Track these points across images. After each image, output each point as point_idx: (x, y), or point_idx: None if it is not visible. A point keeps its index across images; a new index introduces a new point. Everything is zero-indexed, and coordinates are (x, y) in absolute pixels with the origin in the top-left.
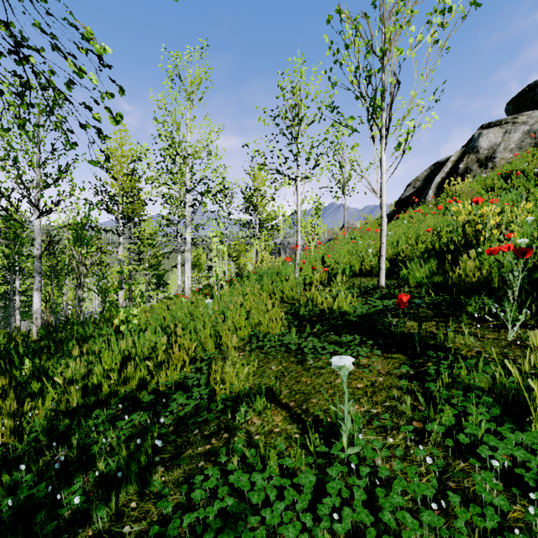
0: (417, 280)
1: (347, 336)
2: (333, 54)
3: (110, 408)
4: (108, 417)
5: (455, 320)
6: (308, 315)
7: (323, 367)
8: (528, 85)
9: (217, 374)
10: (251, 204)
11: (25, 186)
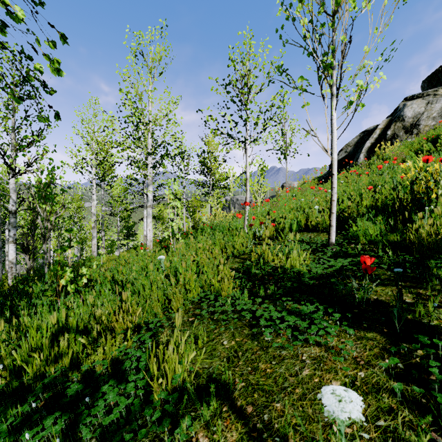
0: (370, 238)
1: (307, 305)
2: (285, 9)
3: (34, 394)
4: (19, 419)
5: (425, 286)
6: (260, 274)
7: (283, 347)
8: (441, 65)
9: (155, 366)
10: (206, 167)
11: (0, 148)
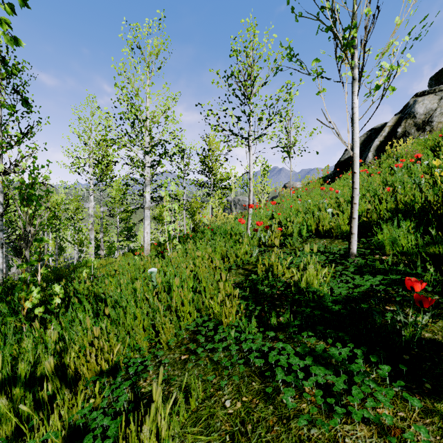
0: (402, 249)
1: (338, 346)
2: None
3: None
4: None
5: None
6: (269, 293)
7: (312, 421)
8: None
9: None
10: (207, 167)
11: None
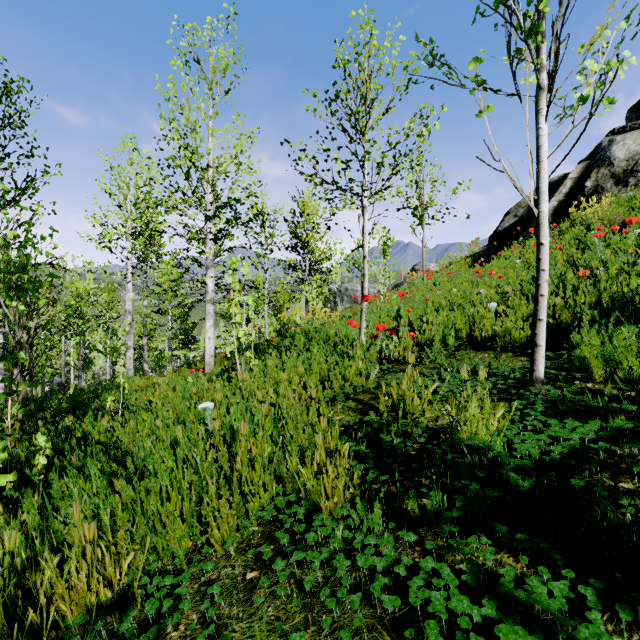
0: (625, 373)
1: (544, 574)
2: None
3: None
4: None
5: None
6: (401, 448)
7: None
8: None
9: None
10: (300, 240)
11: None
